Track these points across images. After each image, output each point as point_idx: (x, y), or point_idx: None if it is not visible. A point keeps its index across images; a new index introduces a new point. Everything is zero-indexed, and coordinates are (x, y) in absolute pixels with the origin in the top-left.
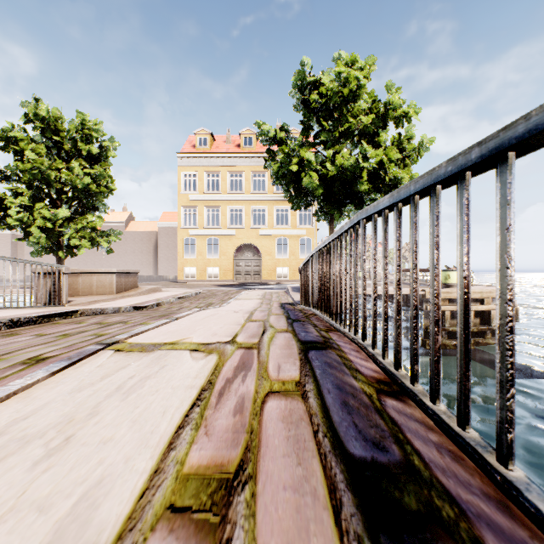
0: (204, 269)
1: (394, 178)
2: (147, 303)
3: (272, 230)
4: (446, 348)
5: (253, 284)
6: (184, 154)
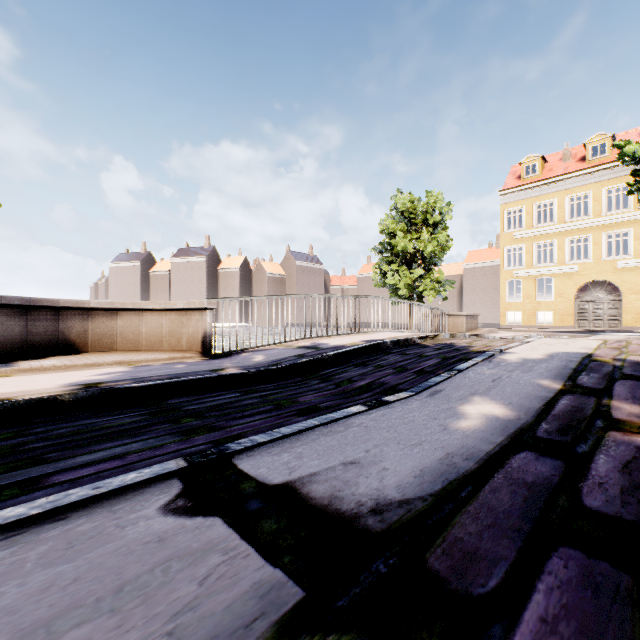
0: (532, 313)
1: None
2: (502, 337)
3: None
4: None
5: (607, 331)
6: (507, 190)
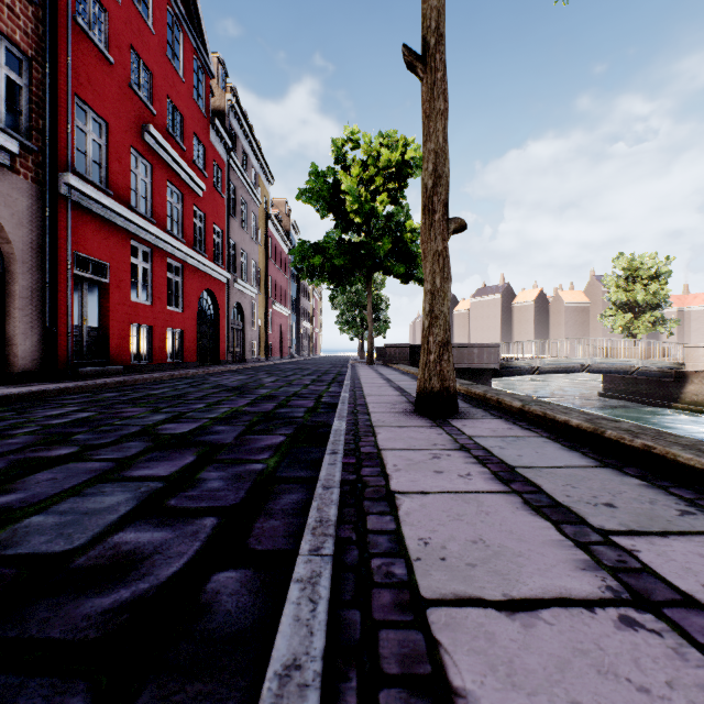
0: None
1: None
2: None
3: None
4: None
5: None
6: None
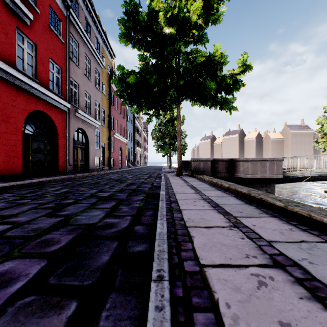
0: None
1: None
2: None
3: None
4: None
5: None
6: None
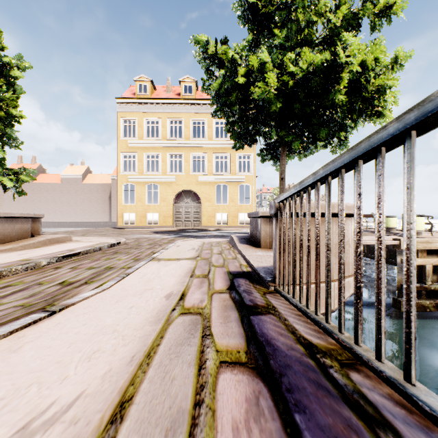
0: (144, 215)
1: (378, 88)
2: None
3: (211, 177)
4: (426, 310)
5: (193, 230)
6: (124, 99)
